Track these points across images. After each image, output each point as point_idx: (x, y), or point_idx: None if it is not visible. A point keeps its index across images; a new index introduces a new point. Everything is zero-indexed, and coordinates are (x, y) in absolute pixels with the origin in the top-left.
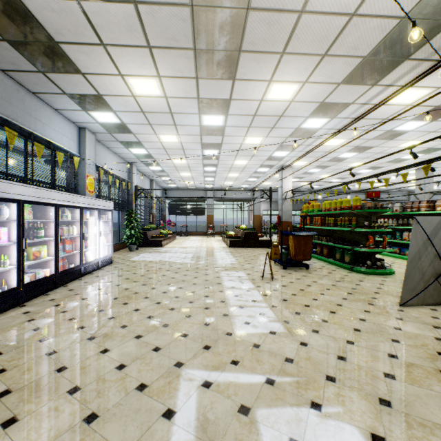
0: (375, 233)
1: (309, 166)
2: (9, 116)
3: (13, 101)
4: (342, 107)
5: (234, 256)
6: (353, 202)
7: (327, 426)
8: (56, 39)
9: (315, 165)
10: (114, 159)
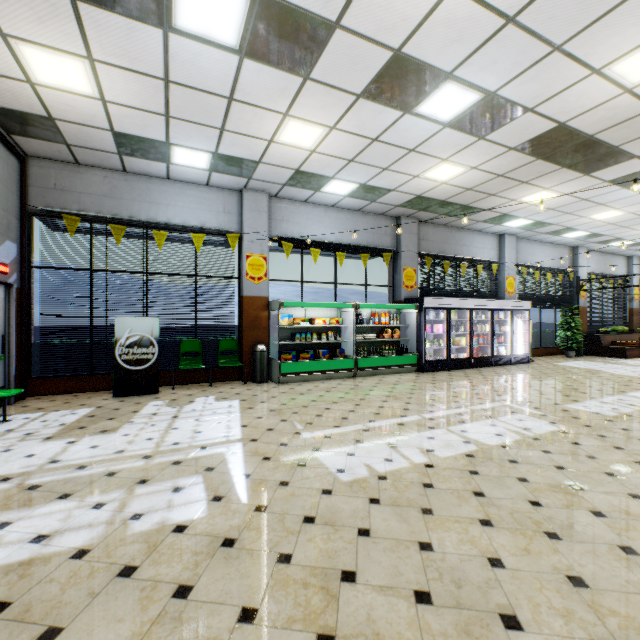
0: None
1: None
2: (446, 251)
3: (448, 241)
4: None
5: None
6: None
7: (545, 424)
8: (465, 204)
9: None
10: (545, 250)
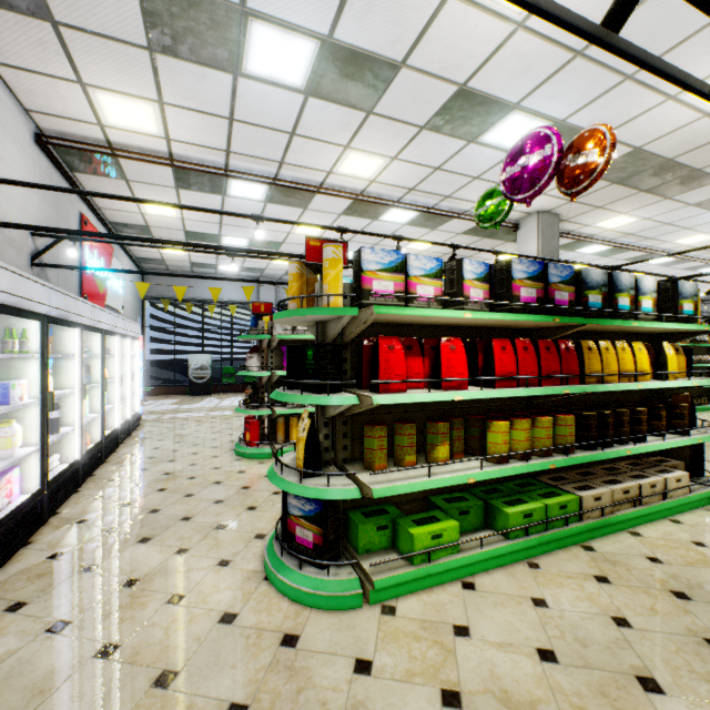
0: None
1: None
2: None
3: None
4: (579, 242)
5: None
6: None
7: None
8: None
9: None
10: None
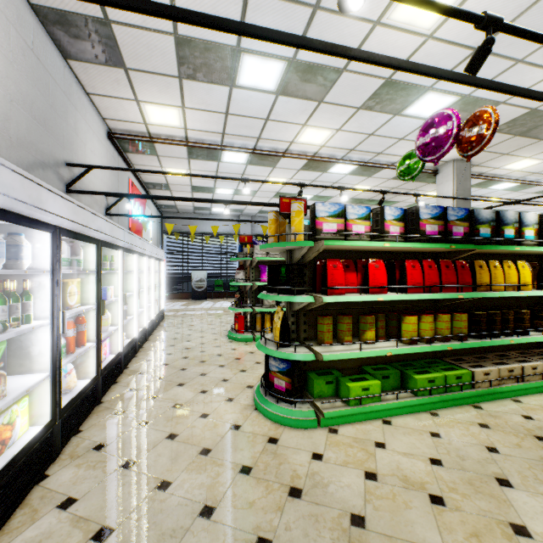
0: None
1: None
2: None
3: None
4: (490, 181)
5: None
6: None
7: None
8: None
9: None
10: None
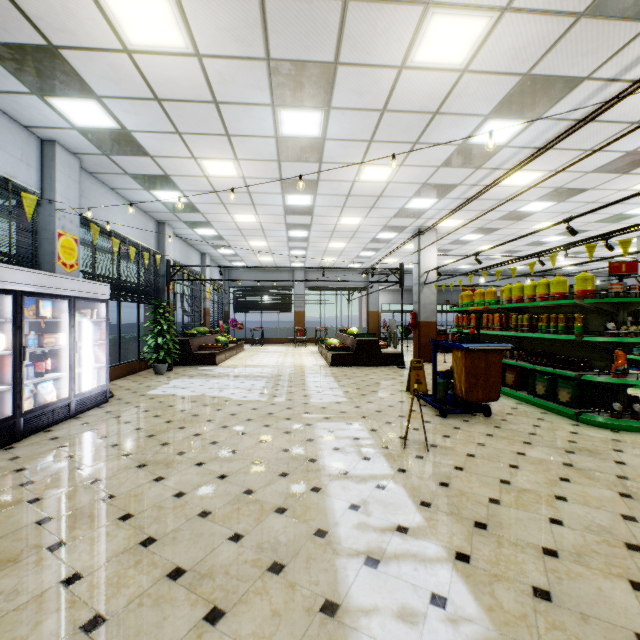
0: (625, 346)
1: (464, 229)
2: None
3: None
4: (562, 90)
5: (341, 385)
6: (577, 285)
7: None
8: None
9: (476, 226)
10: (128, 211)
